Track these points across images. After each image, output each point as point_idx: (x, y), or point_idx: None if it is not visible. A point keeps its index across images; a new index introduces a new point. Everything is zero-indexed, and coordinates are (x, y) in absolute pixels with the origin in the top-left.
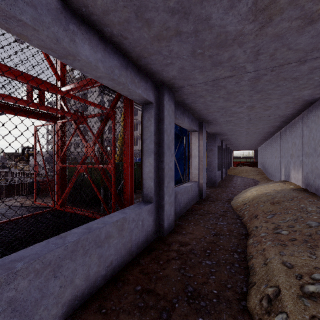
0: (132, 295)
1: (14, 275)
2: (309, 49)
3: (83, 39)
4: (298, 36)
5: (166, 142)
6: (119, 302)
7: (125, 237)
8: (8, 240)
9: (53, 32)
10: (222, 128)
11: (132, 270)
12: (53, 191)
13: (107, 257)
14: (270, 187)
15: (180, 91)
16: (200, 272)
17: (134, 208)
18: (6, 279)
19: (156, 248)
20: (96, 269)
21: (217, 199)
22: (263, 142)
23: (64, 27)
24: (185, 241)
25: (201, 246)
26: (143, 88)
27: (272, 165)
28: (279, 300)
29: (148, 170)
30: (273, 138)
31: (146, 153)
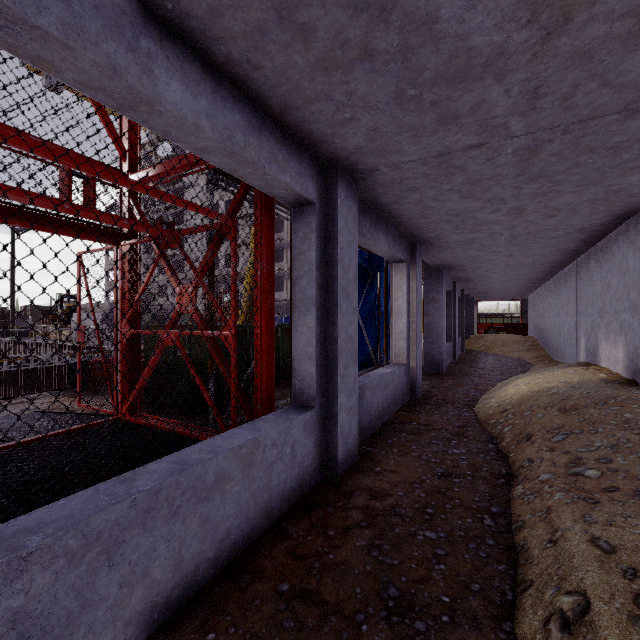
0: (270, 603)
1: (23, 563)
2: None
3: (169, 70)
4: (625, 56)
5: (342, 284)
6: (243, 618)
7: (256, 479)
8: (22, 482)
9: (106, 54)
10: (456, 256)
11: (271, 549)
12: (115, 383)
13: (219, 522)
14: (557, 377)
15: (371, 179)
16: (413, 555)
17: (276, 419)
18: (5, 572)
19: (320, 503)
20: (197, 546)
21: (446, 401)
22: (540, 283)
23: (130, 43)
24: (380, 489)
25: (415, 500)
26: (294, 173)
27: (559, 330)
28: (588, 624)
29: (304, 342)
30: (562, 276)
31: (300, 306)
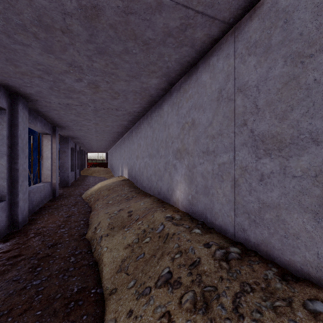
0: None
1: None
2: (118, 106)
3: None
4: (112, 101)
5: (21, 146)
6: None
7: None
8: None
9: None
10: (75, 133)
11: None
12: None
13: None
14: (110, 181)
15: (35, 102)
16: (57, 236)
17: None
18: None
19: (12, 237)
20: None
21: (70, 195)
22: (111, 147)
23: None
24: (41, 226)
25: (57, 225)
26: None
27: (115, 165)
28: (99, 225)
29: None
30: (116, 145)
31: None
